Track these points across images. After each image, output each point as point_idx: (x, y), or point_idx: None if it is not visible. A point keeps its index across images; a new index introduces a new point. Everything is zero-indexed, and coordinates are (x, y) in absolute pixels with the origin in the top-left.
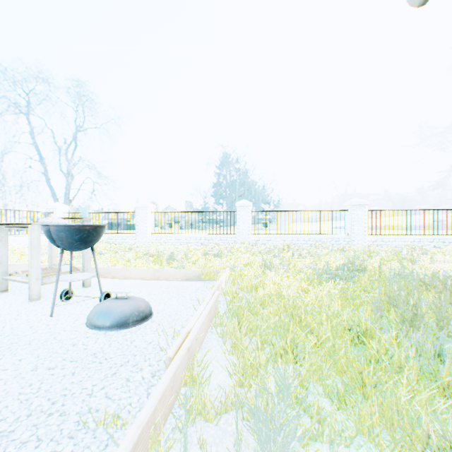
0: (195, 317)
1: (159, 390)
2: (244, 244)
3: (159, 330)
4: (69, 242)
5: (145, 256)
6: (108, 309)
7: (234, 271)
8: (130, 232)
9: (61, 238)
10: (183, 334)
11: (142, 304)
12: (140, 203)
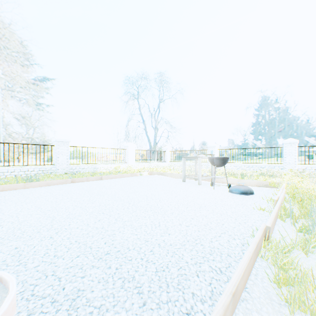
0: (278, 194)
1: (278, 203)
2: (291, 170)
3: (260, 198)
4: (219, 163)
5: (222, 174)
6: (238, 188)
7: (288, 184)
8: (203, 161)
9: (216, 162)
10: (277, 196)
11: (250, 188)
12: (210, 144)
